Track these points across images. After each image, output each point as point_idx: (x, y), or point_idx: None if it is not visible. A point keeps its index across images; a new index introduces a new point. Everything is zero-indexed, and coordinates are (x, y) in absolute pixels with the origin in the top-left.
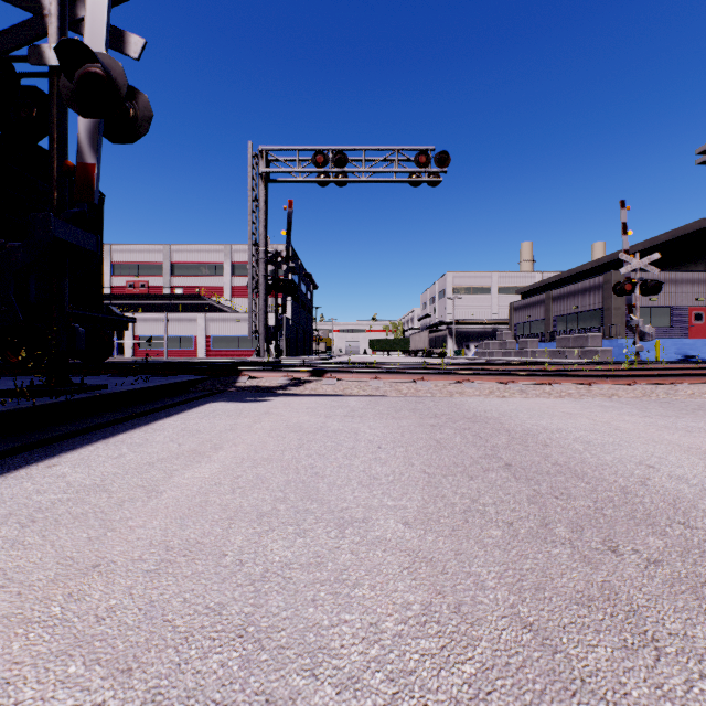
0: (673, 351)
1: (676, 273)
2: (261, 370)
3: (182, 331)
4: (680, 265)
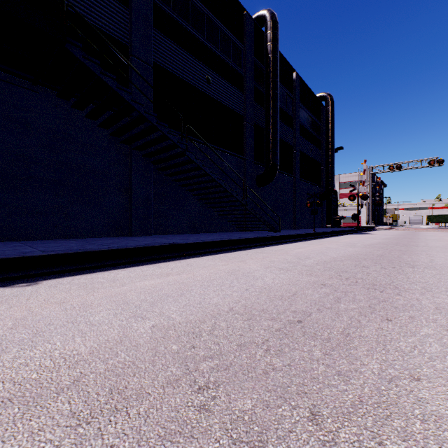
0: None
1: None
2: (379, 227)
3: None
4: None
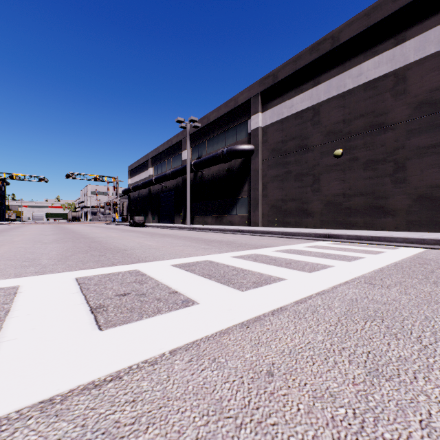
0: None
1: None
2: (1, 222)
3: None
4: None
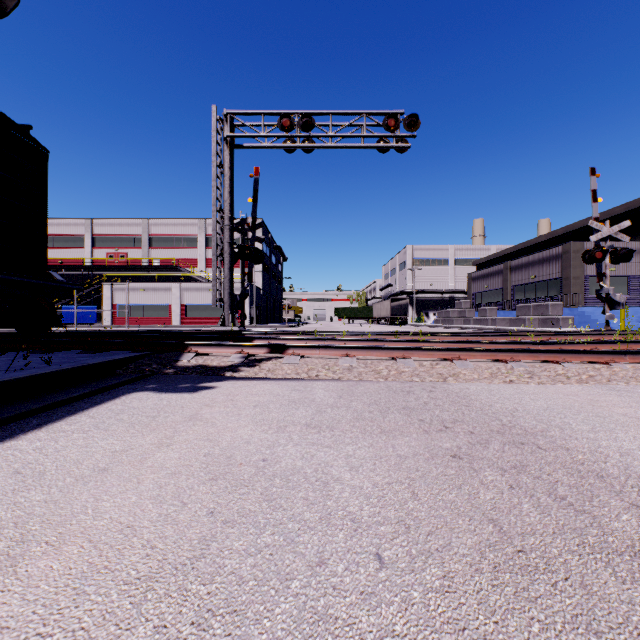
0: (635, 319)
1: (634, 243)
2: (211, 344)
3: (158, 300)
4: (634, 236)
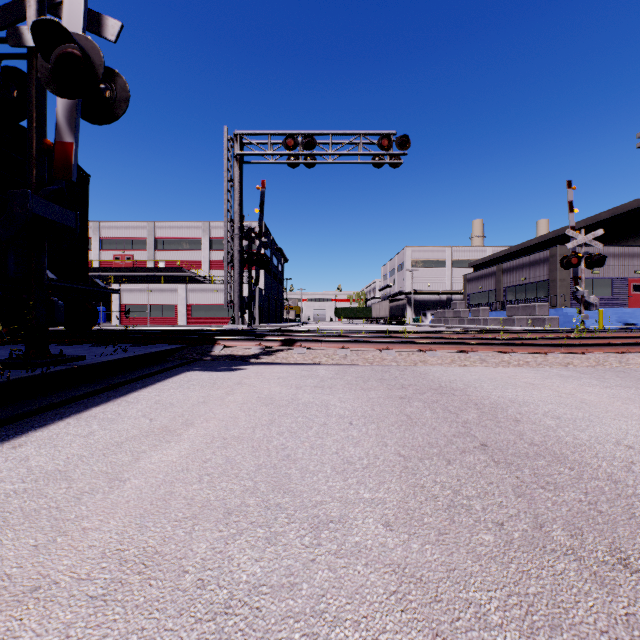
0: (614, 319)
1: (617, 247)
2: (235, 339)
3: (164, 300)
4: (619, 240)
